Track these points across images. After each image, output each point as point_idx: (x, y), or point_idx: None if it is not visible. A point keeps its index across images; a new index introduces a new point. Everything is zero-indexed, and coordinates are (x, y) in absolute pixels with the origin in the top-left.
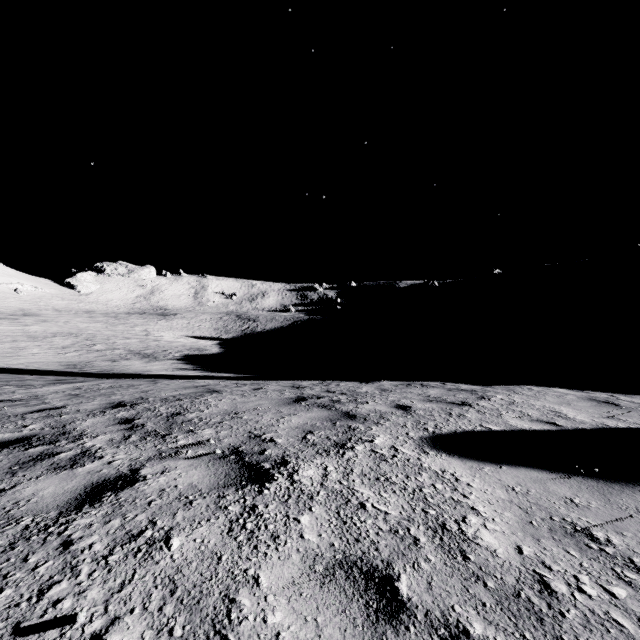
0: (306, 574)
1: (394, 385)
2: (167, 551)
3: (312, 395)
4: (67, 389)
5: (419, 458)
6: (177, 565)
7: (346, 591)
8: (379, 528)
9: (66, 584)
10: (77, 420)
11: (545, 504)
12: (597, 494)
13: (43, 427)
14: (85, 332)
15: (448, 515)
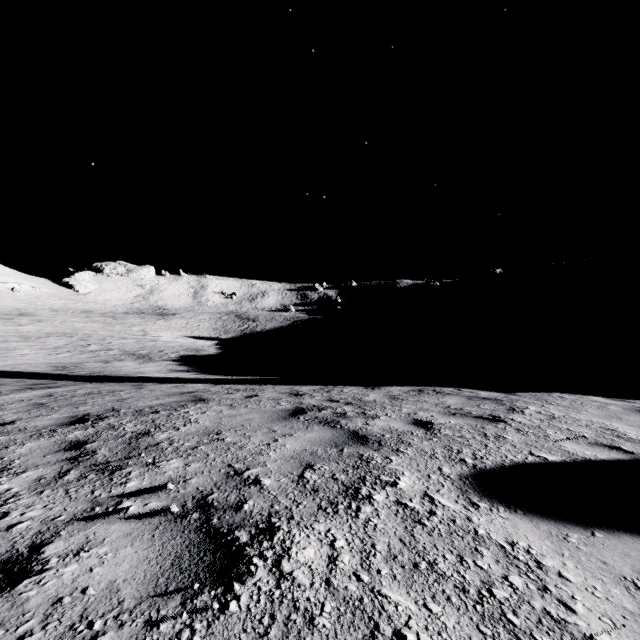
0: None
1: (404, 391)
2: None
3: (312, 405)
4: (36, 396)
5: (468, 516)
6: None
7: None
8: None
9: None
10: (13, 444)
11: None
12: None
13: None
14: (80, 332)
15: None
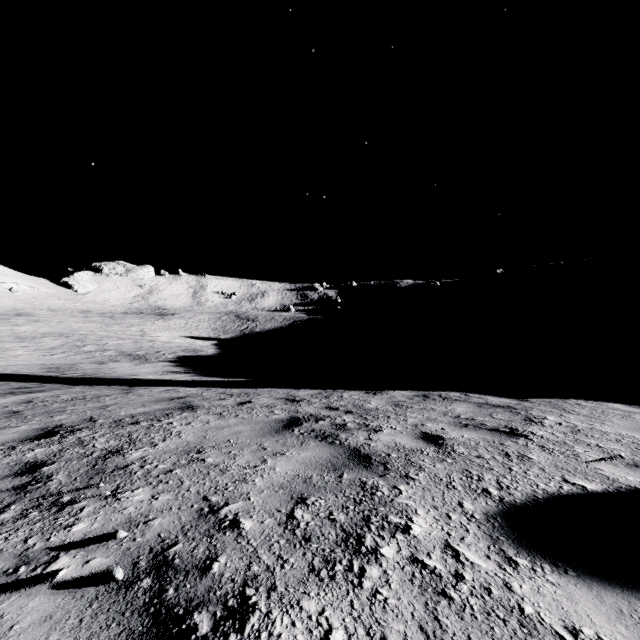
0: None
1: (408, 397)
2: None
3: (309, 415)
4: (13, 403)
5: (507, 582)
6: None
7: None
8: None
9: None
10: None
11: None
12: None
13: None
14: (77, 332)
15: None
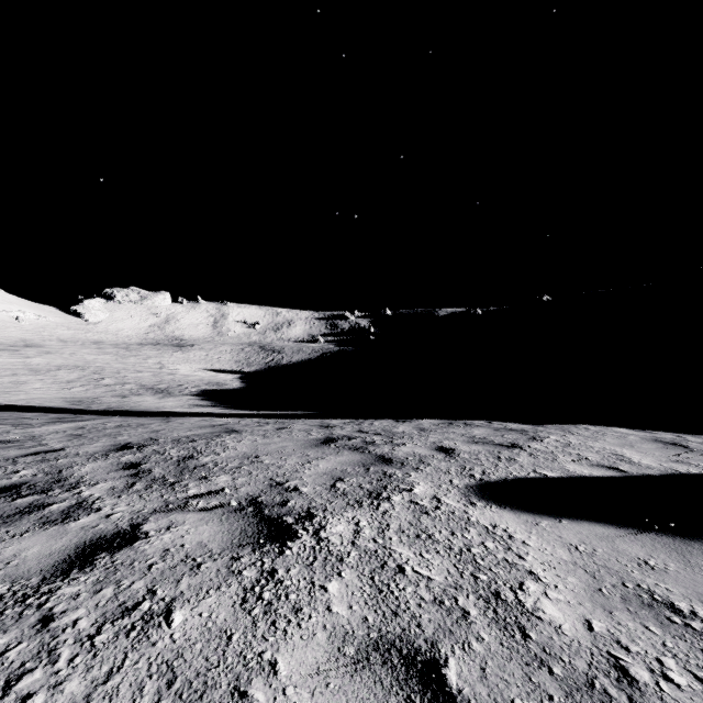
0: (334, 658)
1: (434, 424)
2: (167, 629)
3: (342, 436)
4: (69, 429)
5: (465, 510)
6: (178, 647)
7: (382, 681)
8: (421, 598)
9: (40, 673)
10: (75, 465)
11: (615, 567)
12: (675, 554)
13: (36, 473)
14: (93, 365)
15: (502, 581)
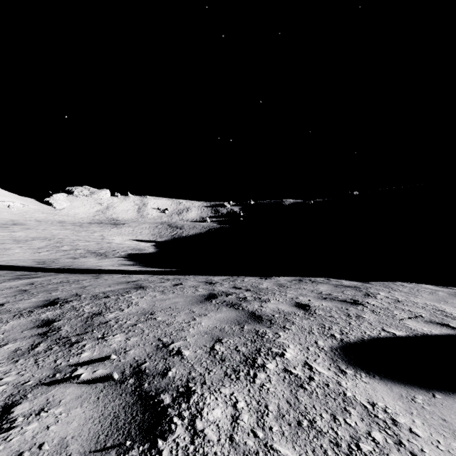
0: None
1: (288, 281)
2: None
3: (221, 292)
4: (21, 284)
5: (338, 381)
6: None
7: None
8: None
9: None
10: None
11: None
12: None
13: None
14: (57, 237)
15: None
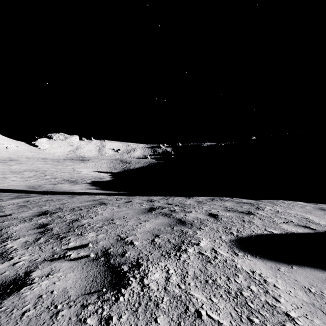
0: None
1: (205, 199)
2: None
3: (158, 206)
4: (20, 202)
5: (233, 259)
6: None
7: None
8: None
9: None
10: (11, 225)
11: None
12: None
13: None
14: (41, 169)
15: (270, 324)
